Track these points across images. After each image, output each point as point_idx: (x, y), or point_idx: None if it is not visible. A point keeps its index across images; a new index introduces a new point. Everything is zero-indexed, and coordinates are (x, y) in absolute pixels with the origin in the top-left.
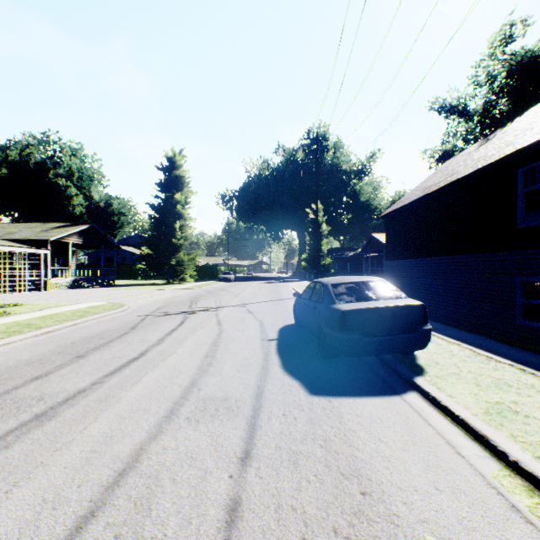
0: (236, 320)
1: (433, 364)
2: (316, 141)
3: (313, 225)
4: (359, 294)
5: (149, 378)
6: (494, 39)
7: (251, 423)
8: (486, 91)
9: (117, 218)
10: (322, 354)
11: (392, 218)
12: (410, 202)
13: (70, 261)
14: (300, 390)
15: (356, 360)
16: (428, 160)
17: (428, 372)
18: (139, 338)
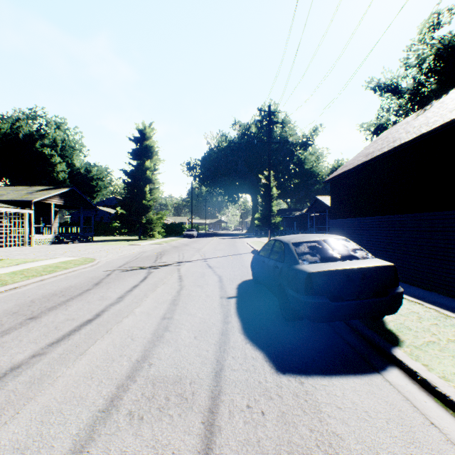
0: (197, 275)
1: (405, 329)
2: (269, 113)
3: (265, 189)
4: (323, 253)
5: (97, 348)
6: (423, 26)
7: (207, 423)
8: (416, 72)
9: (96, 182)
10: (284, 316)
11: (337, 181)
12: (354, 167)
13: (52, 220)
14: (265, 365)
15: (320, 323)
16: (364, 133)
17: (404, 341)
18: (100, 296)
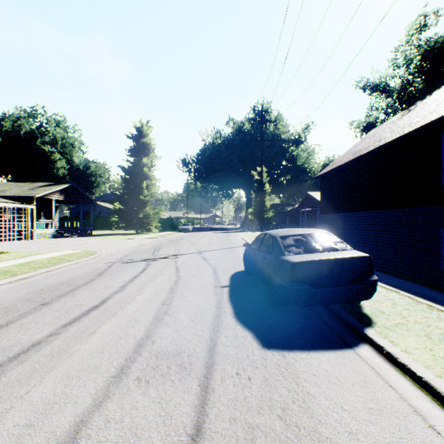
0: (192, 267)
1: (379, 313)
2: (262, 112)
3: (258, 185)
4: (307, 245)
5: (106, 328)
6: (410, 27)
7: (203, 386)
8: (403, 72)
9: (94, 178)
10: (272, 302)
11: (326, 178)
12: (343, 164)
13: (53, 215)
14: (253, 342)
15: (304, 308)
16: (354, 130)
17: (376, 323)
18: (103, 285)
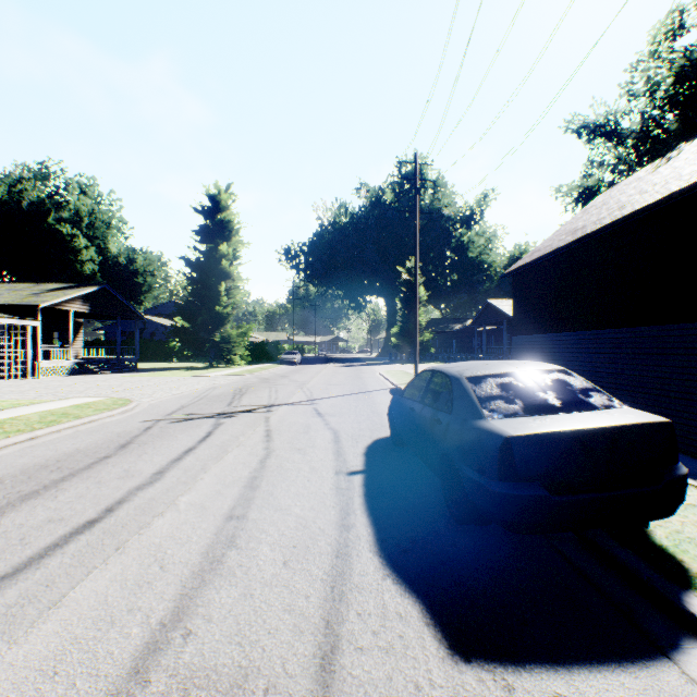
0: (296, 429)
1: (691, 546)
2: (415, 165)
3: (407, 289)
4: (529, 397)
5: (88, 589)
6: (657, 31)
7: None
8: (644, 105)
9: (143, 278)
10: (453, 514)
11: (524, 274)
12: (554, 250)
13: (71, 337)
14: (426, 636)
15: None
16: (562, 200)
17: None
18: (122, 470)
